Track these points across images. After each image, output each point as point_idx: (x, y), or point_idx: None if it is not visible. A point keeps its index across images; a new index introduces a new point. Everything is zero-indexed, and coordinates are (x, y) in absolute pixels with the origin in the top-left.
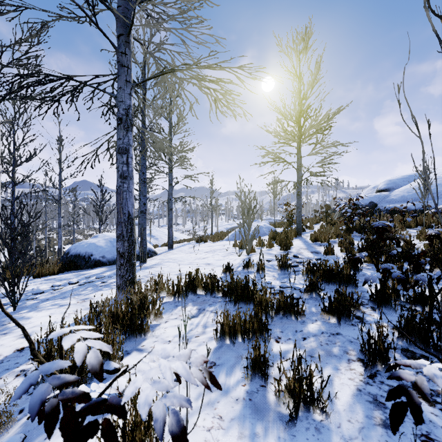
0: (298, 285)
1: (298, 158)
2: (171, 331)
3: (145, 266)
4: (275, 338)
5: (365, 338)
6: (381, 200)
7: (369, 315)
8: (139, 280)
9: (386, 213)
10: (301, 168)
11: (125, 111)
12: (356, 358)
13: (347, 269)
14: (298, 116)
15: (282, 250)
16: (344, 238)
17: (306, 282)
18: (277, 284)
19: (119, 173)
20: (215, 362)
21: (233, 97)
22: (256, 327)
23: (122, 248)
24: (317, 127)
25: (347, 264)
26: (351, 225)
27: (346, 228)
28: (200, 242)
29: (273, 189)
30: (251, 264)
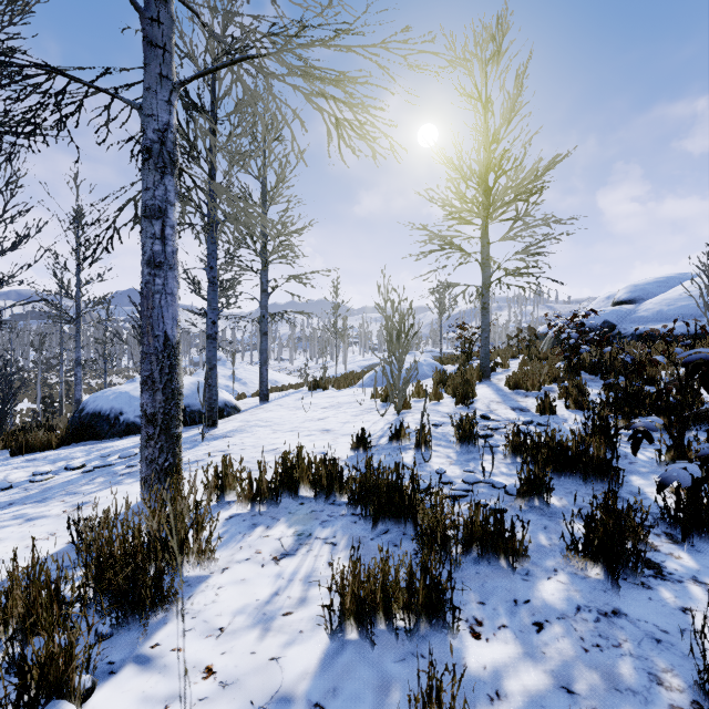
0: (498, 477)
1: (484, 245)
2: (231, 596)
3: (213, 433)
4: (468, 622)
5: (687, 627)
6: (622, 319)
7: (671, 557)
8: (177, 471)
9: (633, 341)
10: (489, 263)
11: (158, 135)
12: (689, 704)
13: (599, 448)
14: (484, 172)
15: (458, 404)
16: (573, 384)
17: (520, 477)
18: (458, 476)
19: (147, 257)
20: (324, 708)
21: (372, 114)
22: (424, 599)
23: (152, 404)
24: (516, 191)
25: (591, 434)
26: (573, 361)
27: (567, 365)
28: (316, 390)
29: (439, 301)
30: (404, 432)
